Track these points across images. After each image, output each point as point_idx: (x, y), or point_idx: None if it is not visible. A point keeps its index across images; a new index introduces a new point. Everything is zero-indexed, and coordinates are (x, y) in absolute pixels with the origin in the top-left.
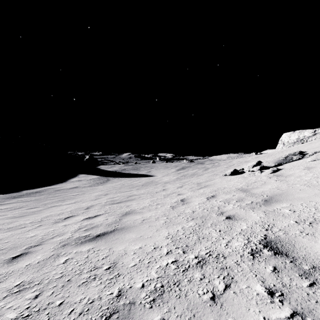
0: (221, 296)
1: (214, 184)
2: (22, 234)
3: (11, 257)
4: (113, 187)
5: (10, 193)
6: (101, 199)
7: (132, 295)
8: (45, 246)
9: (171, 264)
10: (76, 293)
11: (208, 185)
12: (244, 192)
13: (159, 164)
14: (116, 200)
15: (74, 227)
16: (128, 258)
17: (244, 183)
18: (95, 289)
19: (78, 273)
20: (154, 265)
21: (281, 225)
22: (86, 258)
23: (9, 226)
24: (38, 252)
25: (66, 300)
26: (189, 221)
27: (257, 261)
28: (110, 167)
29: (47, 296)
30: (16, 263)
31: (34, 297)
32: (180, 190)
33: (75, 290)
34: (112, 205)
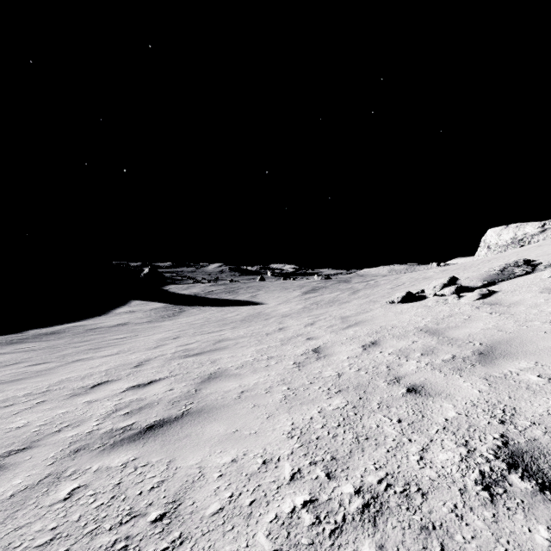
0: None
1: (372, 320)
2: (1, 422)
3: None
4: (190, 323)
5: (4, 335)
6: (166, 346)
7: None
8: (38, 451)
9: (303, 510)
10: None
11: (362, 322)
12: (433, 335)
13: (272, 283)
14: (194, 349)
15: (106, 407)
16: (207, 488)
17: (430, 318)
18: None
19: (91, 530)
20: (263, 511)
21: (532, 411)
22: (116, 487)
23: None
24: (19, 468)
25: None
26: (332, 396)
27: (504, 508)
28: (186, 288)
29: None
30: None
31: None
32: (311, 330)
33: None
34: (185, 359)
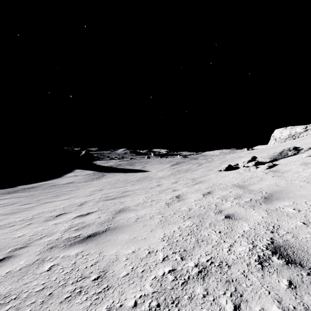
0: None
1: (209, 180)
2: (9, 234)
3: None
4: (108, 182)
5: (5, 189)
6: (95, 195)
7: None
8: (31, 248)
9: (168, 274)
10: None
11: (203, 181)
12: (241, 188)
13: (154, 160)
14: (110, 196)
15: (65, 226)
16: (120, 265)
17: (240, 179)
18: (79, 308)
19: (62, 284)
20: (148, 275)
21: (288, 226)
22: (73, 265)
23: None
24: (22, 256)
25: None
26: (185, 220)
27: (268, 272)
28: (105, 162)
29: None
30: None
31: None
32: (175, 185)
33: (56, 308)
34: (106, 201)
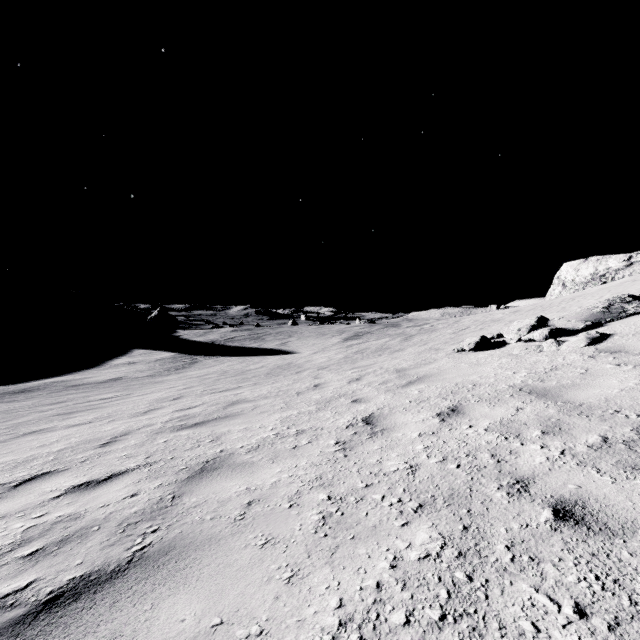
0: None
1: (441, 374)
2: None
3: None
4: (202, 378)
5: None
6: (159, 411)
7: None
8: None
9: None
10: None
11: (427, 376)
12: (544, 398)
13: (306, 328)
14: (195, 417)
15: (8, 535)
16: None
17: (526, 372)
18: None
19: None
20: None
21: None
22: None
23: None
24: None
25: None
26: (411, 521)
27: None
28: (202, 334)
29: None
30: None
31: None
32: (358, 388)
33: None
34: (178, 432)
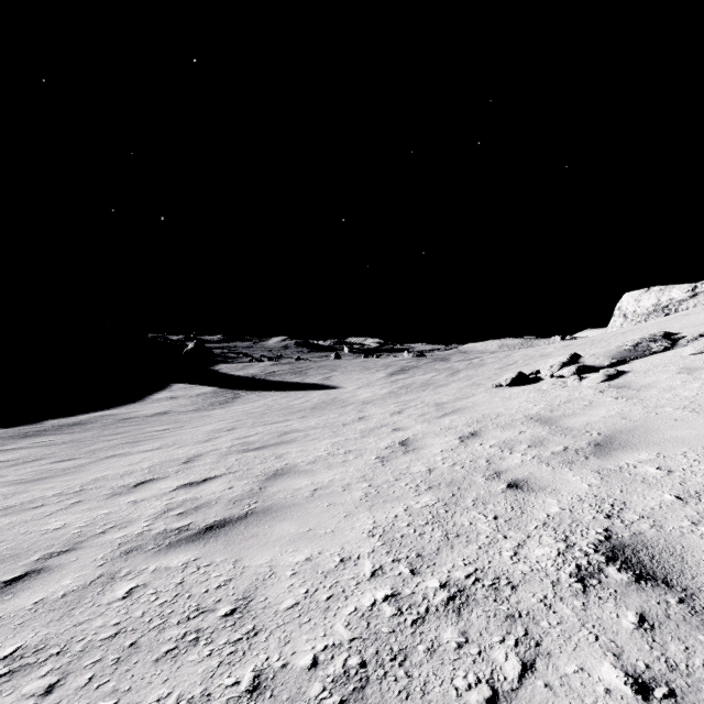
0: (514, 695)
1: (474, 407)
2: (34, 524)
3: (1, 580)
4: (248, 412)
5: (17, 427)
6: (219, 439)
7: (287, 688)
8: (84, 553)
9: (384, 603)
10: (148, 680)
11: (461, 409)
12: (544, 424)
13: (350, 362)
14: (254, 443)
15: (156, 507)
16: (280, 586)
17: (544, 405)
18: (197, 671)
19: (158, 625)
20: (341, 605)
21: (643, 505)
22: (179, 586)
23: (8, 504)
24: (66, 569)
25: (122, 700)
26: (421, 494)
27: (596, 597)
28: (241, 367)
29: (76, 688)
30: (12, 596)
31: (43, 691)
32: (398, 419)
33: (147, 671)
34: (245, 453)
